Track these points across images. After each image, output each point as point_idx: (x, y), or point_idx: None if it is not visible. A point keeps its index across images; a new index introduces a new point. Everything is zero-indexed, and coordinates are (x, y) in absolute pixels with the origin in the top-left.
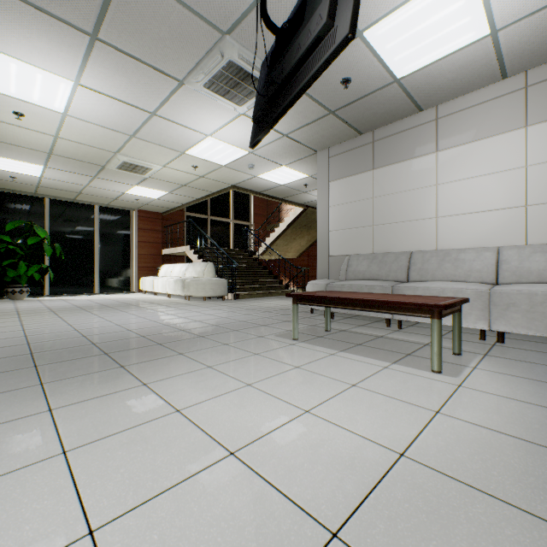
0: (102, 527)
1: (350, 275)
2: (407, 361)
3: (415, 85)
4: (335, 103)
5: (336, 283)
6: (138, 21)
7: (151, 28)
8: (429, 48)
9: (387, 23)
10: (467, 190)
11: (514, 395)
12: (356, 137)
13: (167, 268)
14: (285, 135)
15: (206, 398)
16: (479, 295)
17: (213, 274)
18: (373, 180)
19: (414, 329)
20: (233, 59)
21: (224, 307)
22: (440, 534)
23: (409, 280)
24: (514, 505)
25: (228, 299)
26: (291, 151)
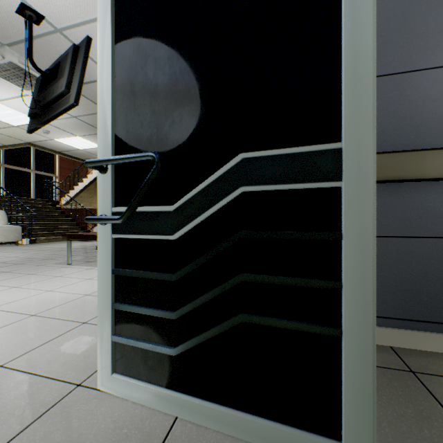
0: None
1: None
2: None
3: None
4: None
5: None
6: None
7: None
8: None
9: None
10: None
11: None
12: None
13: None
14: (75, 117)
15: None
16: None
17: (5, 222)
18: None
19: None
20: (15, 62)
21: (15, 250)
22: (80, 307)
23: None
24: None
25: (24, 244)
26: (83, 128)
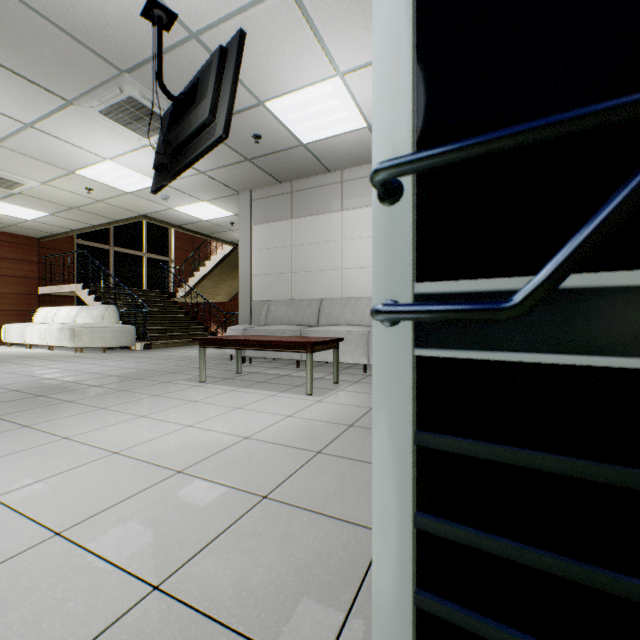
0: (3, 495)
1: (270, 320)
2: (293, 390)
3: (320, 151)
4: (250, 153)
5: (253, 328)
6: (11, 36)
7: (30, 46)
8: (324, 126)
9: (285, 101)
10: (363, 247)
11: (349, 402)
12: (277, 184)
13: (47, 312)
14: (203, 172)
15: (96, 428)
16: (362, 336)
17: (116, 320)
18: (292, 229)
19: (319, 368)
20: (135, 96)
21: (130, 358)
22: (245, 462)
23: (319, 325)
24: (296, 447)
25: (137, 350)
26: (211, 188)
